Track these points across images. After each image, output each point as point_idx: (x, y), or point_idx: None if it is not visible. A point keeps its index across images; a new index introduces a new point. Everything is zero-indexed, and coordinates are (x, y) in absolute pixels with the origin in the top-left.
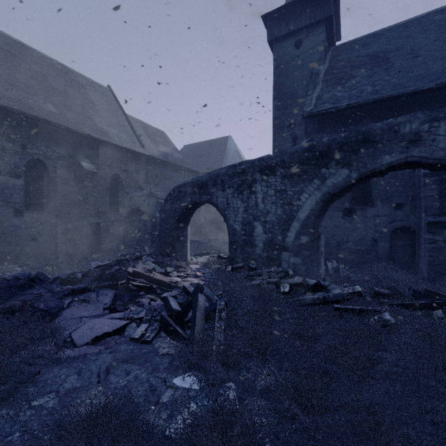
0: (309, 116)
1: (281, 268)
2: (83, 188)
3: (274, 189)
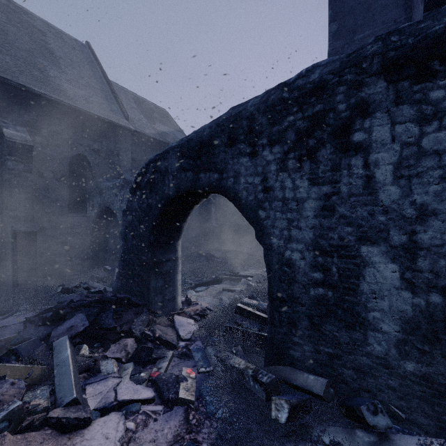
0: None
1: None
2: (5, 172)
3: None
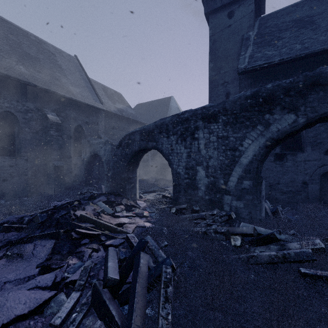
0: (243, 72)
1: (224, 212)
2: (49, 136)
3: (216, 135)
